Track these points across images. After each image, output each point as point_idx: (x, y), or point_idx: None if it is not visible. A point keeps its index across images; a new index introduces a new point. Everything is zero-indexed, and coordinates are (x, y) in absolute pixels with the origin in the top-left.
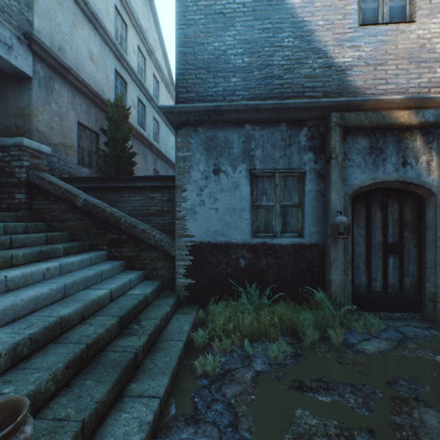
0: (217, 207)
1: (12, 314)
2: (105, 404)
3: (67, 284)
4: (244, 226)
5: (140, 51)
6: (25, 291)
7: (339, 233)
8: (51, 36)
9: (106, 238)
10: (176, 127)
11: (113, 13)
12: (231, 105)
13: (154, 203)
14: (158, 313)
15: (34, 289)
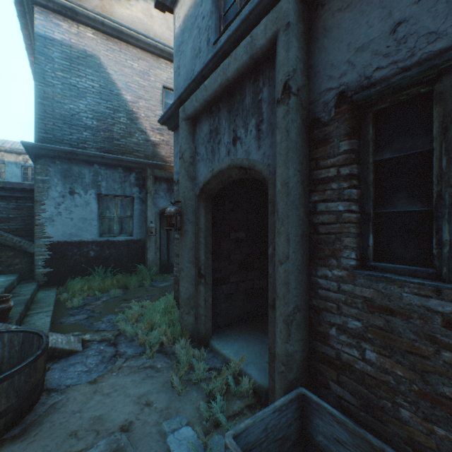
0: (73, 217)
1: None
2: (23, 313)
3: None
4: (94, 230)
5: None
6: None
7: (151, 233)
8: None
9: None
10: (36, 157)
11: None
12: (84, 152)
13: None
14: (29, 288)
15: None
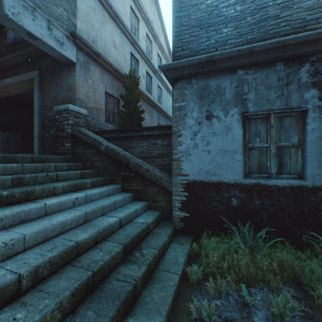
0: (209, 150)
1: (43, 236)
2: None
3: (88, 211)
4: (236, 167)
5: (148, 37)
6: (57, 216)
7: None
8: (88, 33)
9: (120, 175)
10: (172, 82)
11: (129, 12)
12: (223, 53)
13: (156, 148)
14: (157, 242)
15: (64, 214)
